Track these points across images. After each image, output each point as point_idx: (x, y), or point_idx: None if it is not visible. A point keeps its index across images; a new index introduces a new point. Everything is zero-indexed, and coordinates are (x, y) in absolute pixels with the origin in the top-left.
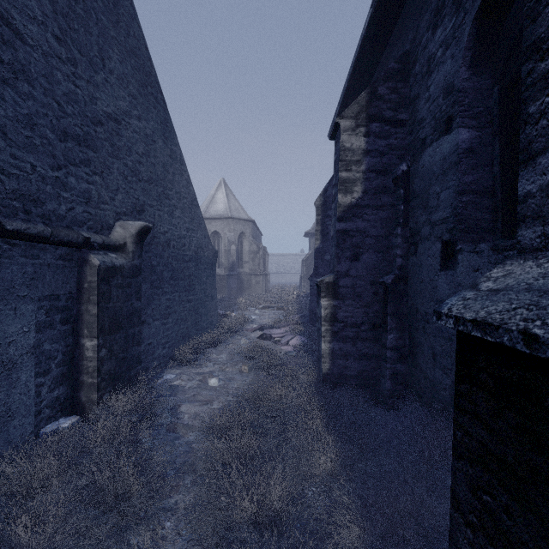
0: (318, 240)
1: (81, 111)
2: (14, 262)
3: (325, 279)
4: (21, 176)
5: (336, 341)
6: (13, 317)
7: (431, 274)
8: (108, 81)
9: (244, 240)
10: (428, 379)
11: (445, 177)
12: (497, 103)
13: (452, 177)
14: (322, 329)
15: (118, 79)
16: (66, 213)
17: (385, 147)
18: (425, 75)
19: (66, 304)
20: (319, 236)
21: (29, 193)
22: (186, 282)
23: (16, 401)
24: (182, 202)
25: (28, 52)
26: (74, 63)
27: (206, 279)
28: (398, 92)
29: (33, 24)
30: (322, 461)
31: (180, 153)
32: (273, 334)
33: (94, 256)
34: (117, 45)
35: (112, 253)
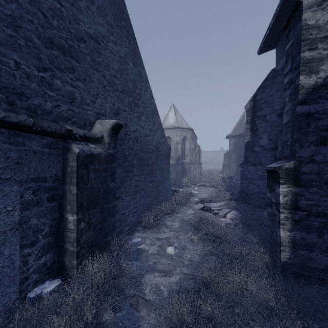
0: (248, 136)
1: (65, 27)
2: None
3: (284, 165)
4: (3, 69)
5: (298, 230)
6: None
7: None
8: (90, 8)
9: (186, 141)
10: None
11: None
12: None
13: None
14: (280, 216)
15: (98, 9)
16: (52, 109)
17: None
18: None
19: (53, 184)
20: (249, 132)
21: (13, 87)
22: (149, 168)
23: None
24: (146, 110)
25: None
26: None
27: (163, 166)
28: None
29: None
30: None
31: (145, 74)
32: (211, 207)
33: (75, 146)
34: None
35: (92, 144)
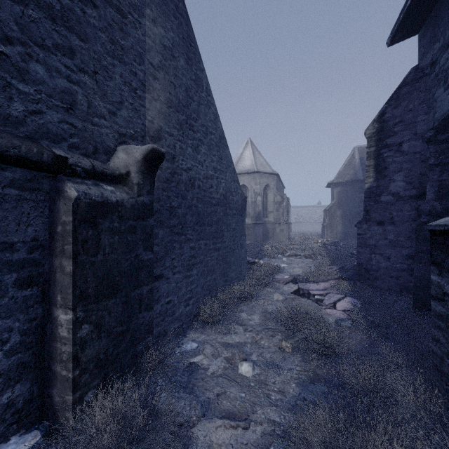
0: (370, 178)
1: None
2: None
3: None
4: None
5: None
6: None
7: None
8: None
9: (269, 192)
10: None
11: None
12: None
13: None
14: None
15: None
16: (25, 116)
17: None
18: None
19: (29, 256)
20: (372, 172)
21: None
22: (213, 228)
23: None
24: (208, 137)
25: None
26: None
27: (235, 225)
28: None
29: None
30: None
31: (206, 81)
32: (311, 290)
33: (72, 185)
34: None
35: (109, 185)
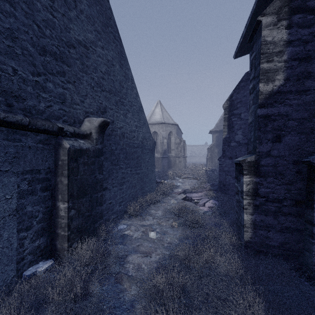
0: (225, 132)
1: (57, 36)
2: None
3: (247, 158)
4: (2, 76)
5: (258, 214)
6: None
7: None
8: (79, 17)
9: (172, 136)
10: None
11: None
12: None
13: None
14: (244, 202)
15: (87, 18)
16: (45, 109)
17: (309, 35)
18: None
19: (46, 176)
20: (226, 129)
21: (11, 90)
22: (135, 161)
23: None
24: (132, 108)
25: None
26: None
27: (148, 159)
28: None
29: None
30: None
31: (131, 75)
32: (192, 197)
33: (66, 141)
34: None
35: (81, 140)
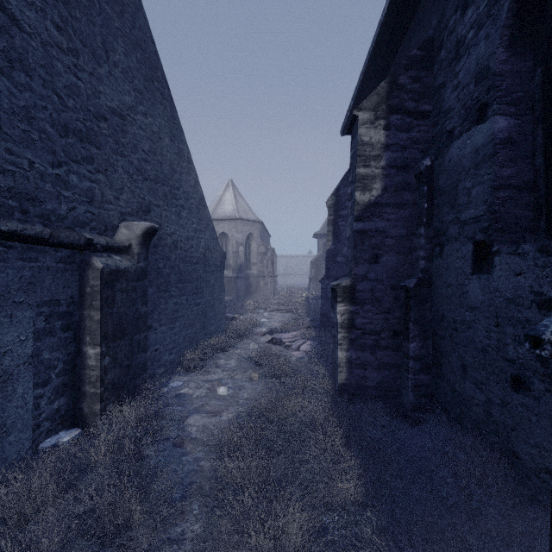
0: (330, 241)
1: (83, 105)
2: (9, 266)
3: (342, 282)
4: (17, 173)
5: (354, 350)
6: (8, 325)
7: (460, 277)
8: (112, 74)
9: (252, 241)
10: (457, 393)
11: (478, 171)
12: (540, 87)
13: (487, 170)
14: (338, 337)
15: (123, 72)
16: (67, 213)
17: (407, 140)
18: (452, 61)
19: (67, 309)
20: (331, 237)
21: (26, 191)
22: (194, 285)
23: (12, 416)
24: (189, 202)
25: (25, 40)
26: (75, 53)
27: (214, 281)
28: (421, 81)
29: (31, 10)
30: (345, 488)
31: (188, 151)
32: (283, 339)
33: (97, 259)
34: (121, 37)
35: (117, 255)
